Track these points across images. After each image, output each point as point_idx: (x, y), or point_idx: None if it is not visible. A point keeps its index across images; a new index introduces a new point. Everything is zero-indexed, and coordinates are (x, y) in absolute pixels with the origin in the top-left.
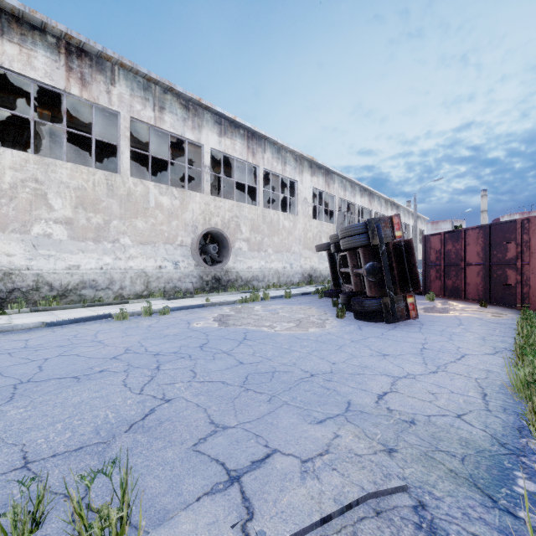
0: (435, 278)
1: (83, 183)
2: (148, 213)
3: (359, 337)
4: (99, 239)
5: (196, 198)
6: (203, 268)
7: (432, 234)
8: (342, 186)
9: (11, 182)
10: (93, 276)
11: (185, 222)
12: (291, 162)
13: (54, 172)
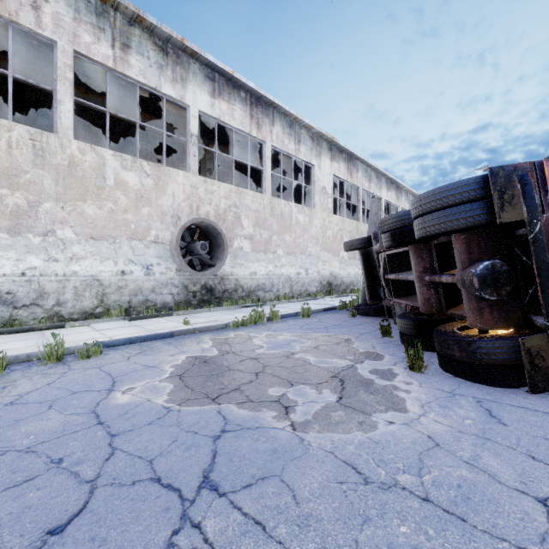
0: None
1: None
2: (104, 194)
3: (544, 476)
4: (18, 229)
5: (178, 177)
6: (188, 274)
7: None
8: (366, 176)
9: None
10: (8, 286)
11: (162, 210)
12: (307, 140)
13: None
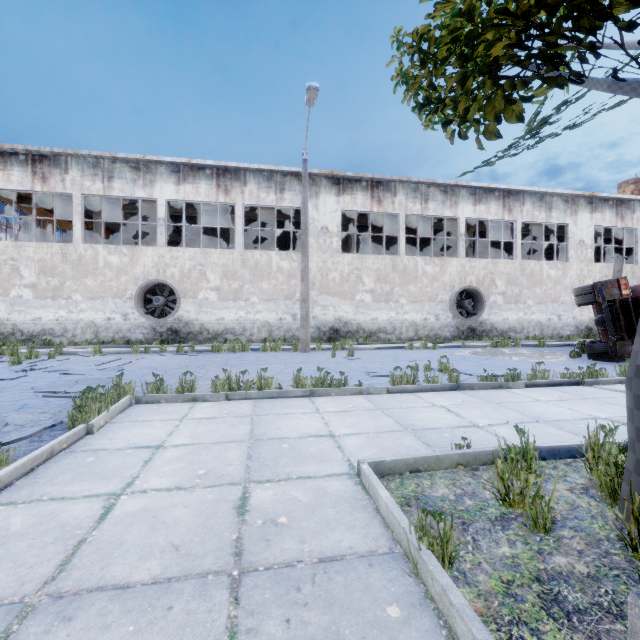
0: None
1: (379, 266)
2: (417, 279)
3: (569, 364)
4: (387, 300)
5: (453, 262)
6: (459, 320)
7: None
8: None
9: (347, 272)
10: (384, 325)
11: (444, 283)
12: (559, 205)
13: (365, 262)
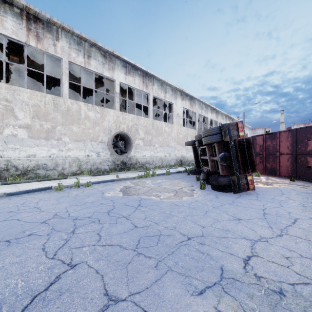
0: (259, 162)
1: (38, 102)
2: (80, 121)
3: (218, 204)
4: (48, 138)
5: (111, 112)
6: (115, 156)
7: (257, 135)
8: (200, 106)
9: None
10: (44, 161)
11: (104, 127)
12: (170, 91)
13: (18, 95)
